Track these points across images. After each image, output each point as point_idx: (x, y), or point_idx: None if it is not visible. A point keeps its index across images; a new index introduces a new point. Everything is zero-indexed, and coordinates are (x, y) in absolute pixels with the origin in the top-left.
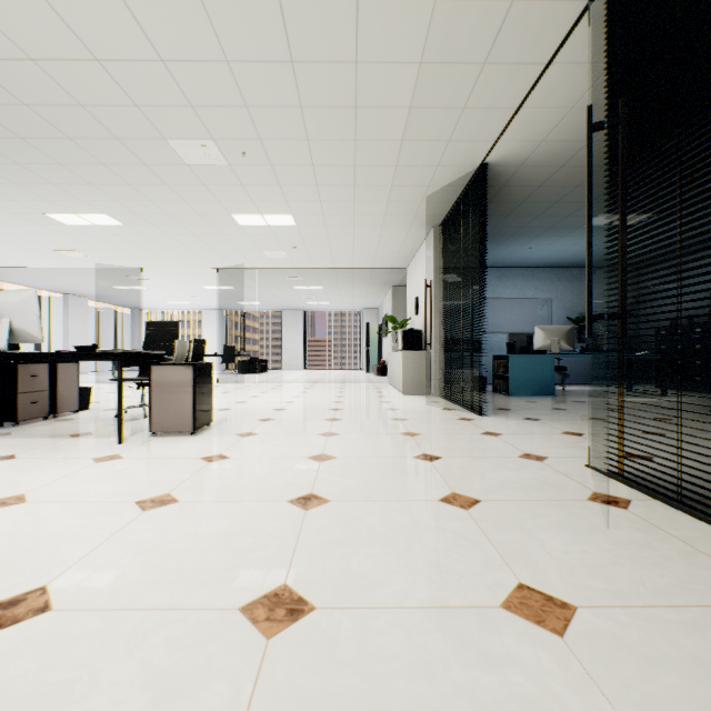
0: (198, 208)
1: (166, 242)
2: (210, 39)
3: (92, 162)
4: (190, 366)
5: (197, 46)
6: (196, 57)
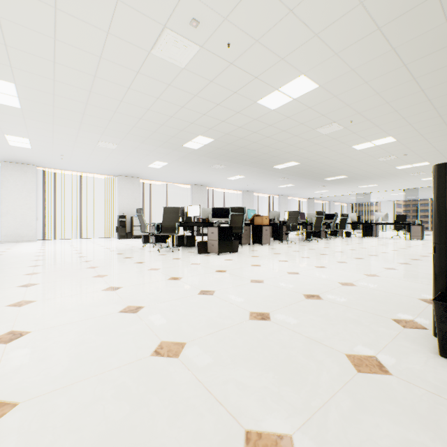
0: (408, 180)
1: (388, 186)
2: (430, 165)
3: (384, 179)
4: (420, 225)
5: (426, 166)
6: (425, 167)
